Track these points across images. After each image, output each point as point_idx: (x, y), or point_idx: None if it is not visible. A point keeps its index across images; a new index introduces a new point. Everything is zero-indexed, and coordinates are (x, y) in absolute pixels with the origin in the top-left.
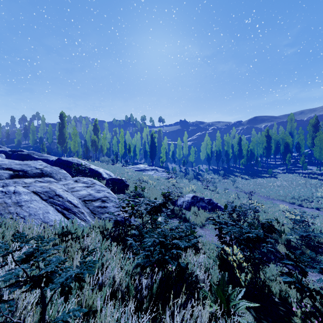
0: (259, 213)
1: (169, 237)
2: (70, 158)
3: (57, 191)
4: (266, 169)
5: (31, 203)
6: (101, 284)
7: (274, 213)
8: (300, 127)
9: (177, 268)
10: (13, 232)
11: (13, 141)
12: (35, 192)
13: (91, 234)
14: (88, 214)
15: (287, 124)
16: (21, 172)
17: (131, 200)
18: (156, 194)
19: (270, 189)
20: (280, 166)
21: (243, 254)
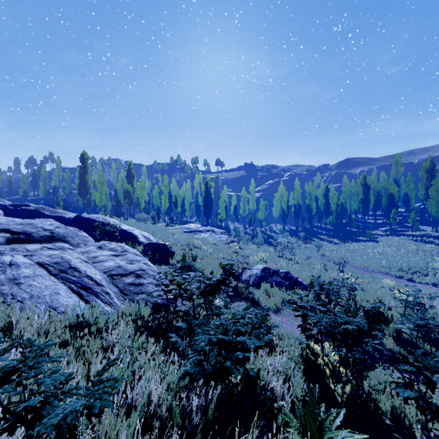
0: (356, 292)
1: (231, 332)
2: (94, 215)
3: (72, 261)
4: (362, 230)
5: (34, 280)
6: (130, 404)
7: (375, 291)
8: (409, 173)
9: (243, 377)
10: (3, 324)
11: (17, 192)
12: (41, 263)
13: (119, 325)
14: (115, 295)
15: (392, 169)
16: (22, 235)
17: (177, 275)
18: (213, 264)
19: (369, 257)
20: (382, 226)
21: (338, 354)
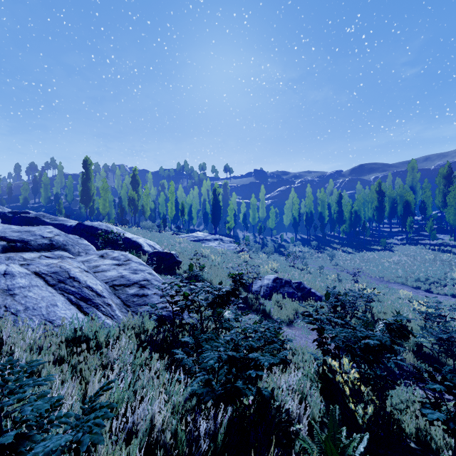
0: (372, 303)
1: (243, 347)
2: (97, 223)
3: (71, 271)
4: (377, 239)
5: (30, 291)
6: (131, 429)
7: (392, 302)
8: (426, 180)
9: (256, 397)
10: None
11: (17, 199)
12: (38, 272)
13: (121, 339)
14: (117, 307)
15: (407, 175)
16: (19, 243)
17: (183, 286)
18: (221, 274)
19: (384, 267)
20: (398, 234)
21: (357, 371)
